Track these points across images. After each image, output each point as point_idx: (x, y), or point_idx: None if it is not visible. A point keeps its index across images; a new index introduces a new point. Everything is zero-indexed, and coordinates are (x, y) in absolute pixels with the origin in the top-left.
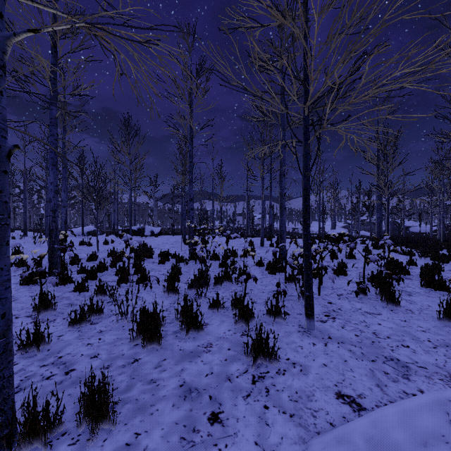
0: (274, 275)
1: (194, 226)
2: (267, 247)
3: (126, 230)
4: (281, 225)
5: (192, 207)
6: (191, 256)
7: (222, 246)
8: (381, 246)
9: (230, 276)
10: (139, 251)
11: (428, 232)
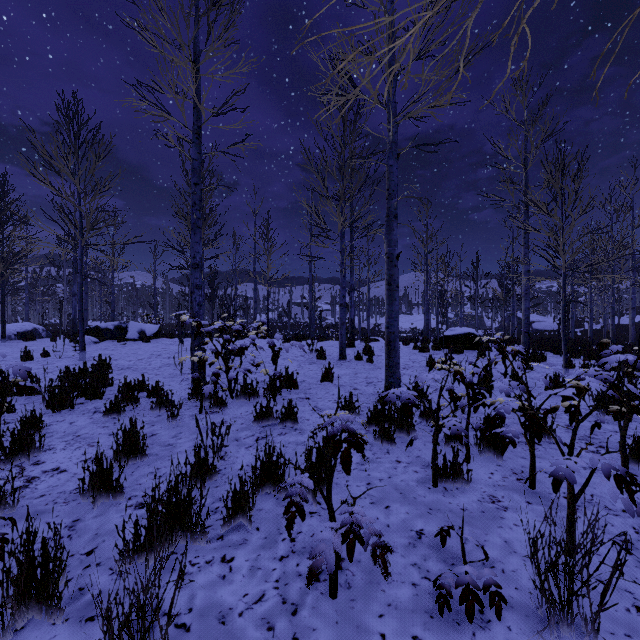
0: (391, 446)
1: (197, 324)
2: (351, 362)
3: (93, 329)
4: (390, 322)
5: (199, 282)
6: (192, 393)
7: (267, 360)
8: (540, 356)
9: (278, 475)
10: (59, 386)
11: (556, 329)
